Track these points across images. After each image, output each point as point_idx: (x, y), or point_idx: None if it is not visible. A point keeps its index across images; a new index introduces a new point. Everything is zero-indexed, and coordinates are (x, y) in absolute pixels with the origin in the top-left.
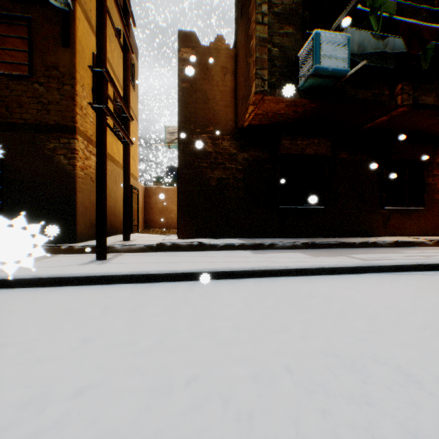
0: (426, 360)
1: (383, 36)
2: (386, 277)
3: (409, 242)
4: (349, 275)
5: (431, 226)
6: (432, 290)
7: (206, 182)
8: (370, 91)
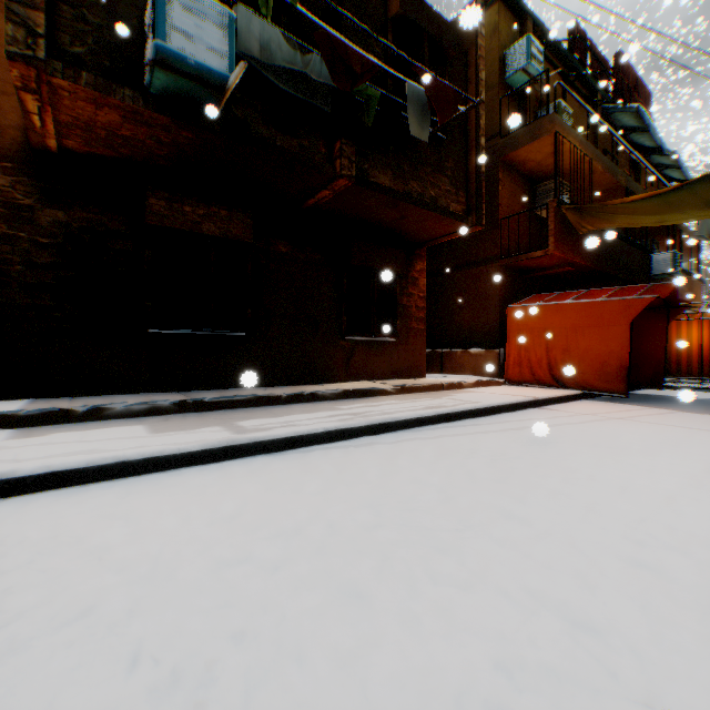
0: None
1: (305, 47)
2: (255, 464)
3: (367, 390)
4: (189, 469)
5: (408, 364)
6: (290, 487)
7: None
8: (298, 140)
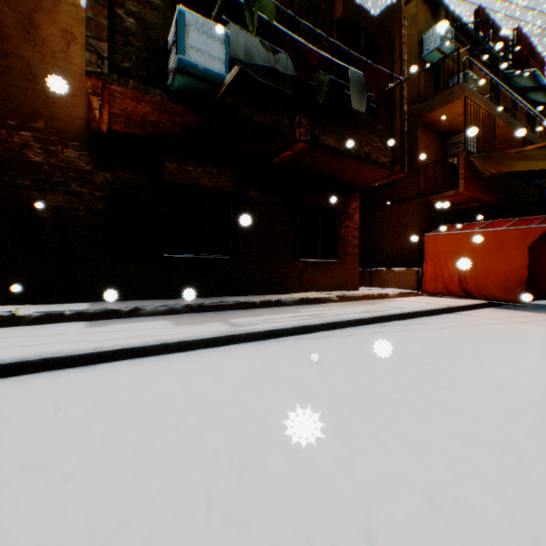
0: (68, 542)
1: (276, 49)
2: (249, 348)
3: (317, 299)
4: (205, 350)
5: (345, 280)
6: (278, 363)
7: (30, 211)
8: (269, 116)
